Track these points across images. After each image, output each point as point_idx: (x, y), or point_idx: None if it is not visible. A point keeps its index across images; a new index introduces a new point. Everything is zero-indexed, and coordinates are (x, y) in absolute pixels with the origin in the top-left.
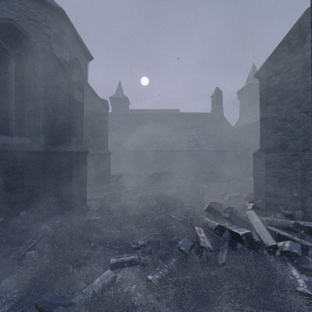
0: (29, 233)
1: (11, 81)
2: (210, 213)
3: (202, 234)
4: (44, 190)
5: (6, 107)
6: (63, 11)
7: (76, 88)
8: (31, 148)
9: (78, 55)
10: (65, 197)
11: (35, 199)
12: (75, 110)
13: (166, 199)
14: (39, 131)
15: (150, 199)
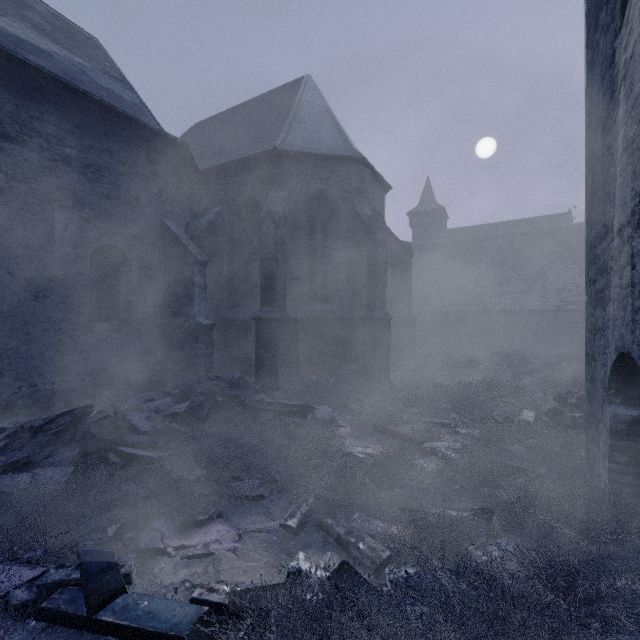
0: (345, 394)
1: (318, 248)
2: (561, 404)
3: (529, 415)
4: (347, 359)
5: (314, 275)
6: (363, 159)
7: (379, 246)
8: (336, 315)
9: (375, 195)
10: (369, 367)
11: (340, 367)
12: (378, 271)
13: (500, 386)
14: (342, 296)
15: (475, 384)
